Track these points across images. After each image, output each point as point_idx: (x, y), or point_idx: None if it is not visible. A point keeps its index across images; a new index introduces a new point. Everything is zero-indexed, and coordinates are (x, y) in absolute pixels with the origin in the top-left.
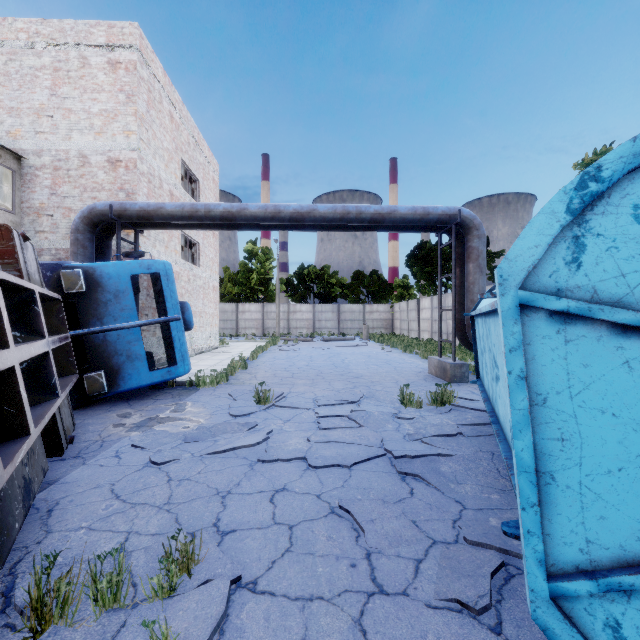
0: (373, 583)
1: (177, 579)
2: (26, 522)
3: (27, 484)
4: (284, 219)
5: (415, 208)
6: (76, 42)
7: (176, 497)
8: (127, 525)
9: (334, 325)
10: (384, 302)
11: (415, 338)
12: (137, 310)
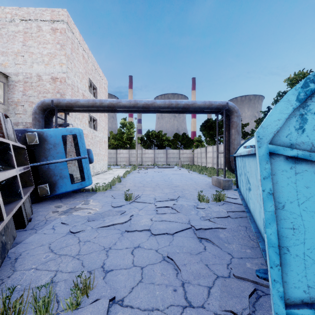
0: (186, 301)
1: (80, 299)
2: (3, 265)
3: (3, 245)
4: (139, 107)
5: (205, 102)
6: (35, 19)
7: (82, 251)
8: (56, 267)
9: (164, 160)
10: (189, 148)
11: (204, 166)
12: (66, 153)
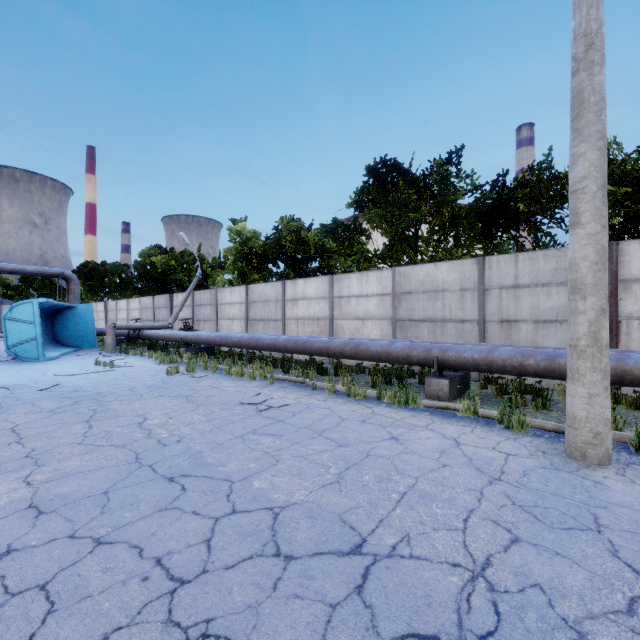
0: None
1: None
2: None
3: None
4: None
5: (38, 269)
6: None
7: None
8: None
9: None
10: None
11: None
12: None
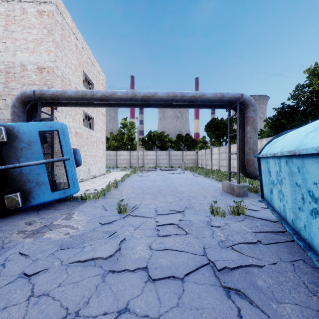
0: None
1: None
2: None
3: None
4: (138, 100)
5: (216, 93)
6: None
7: None
8: None
9: (167, 162)
10: (193, 150)
11: (210, 169)
12: (52, 154)
